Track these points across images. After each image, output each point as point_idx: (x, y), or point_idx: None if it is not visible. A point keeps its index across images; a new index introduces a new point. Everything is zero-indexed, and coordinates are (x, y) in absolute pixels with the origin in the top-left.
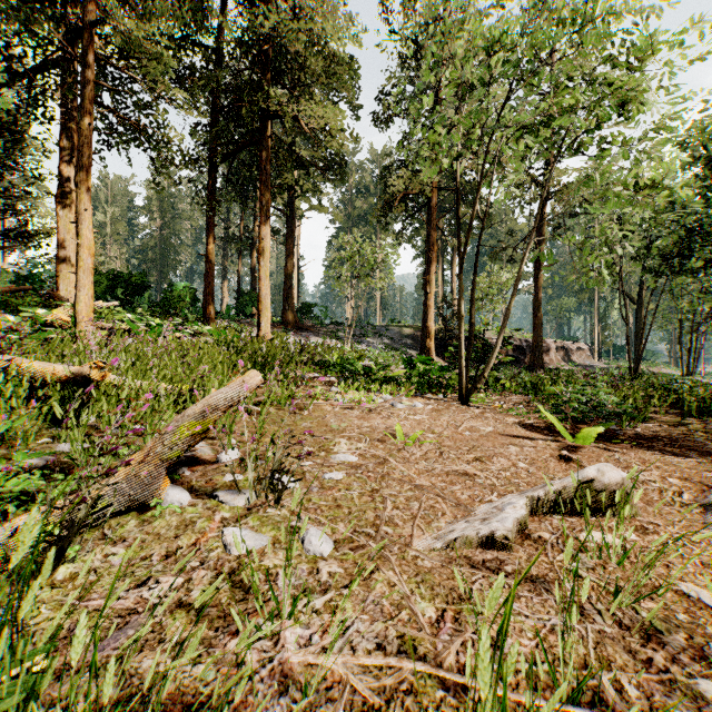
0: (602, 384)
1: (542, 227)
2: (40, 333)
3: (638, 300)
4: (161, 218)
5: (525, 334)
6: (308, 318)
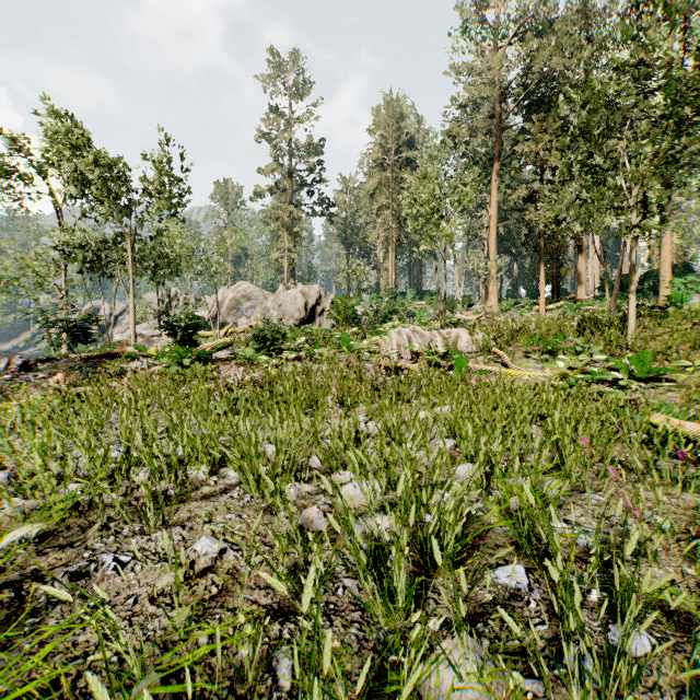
0: None
1: None
2: (527, 312)
3: None
4: None
5: None
6: None
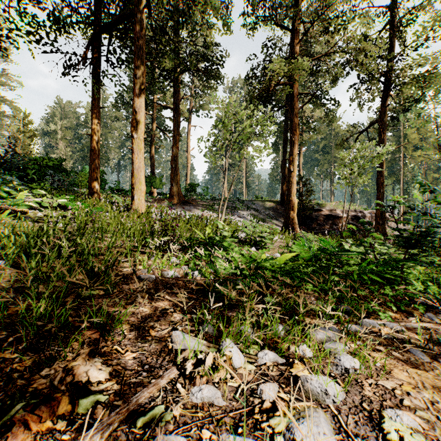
0: None
1: (385, 117)
2: None
3: None
4: None
5: (356, 206)
6: (192, 195)
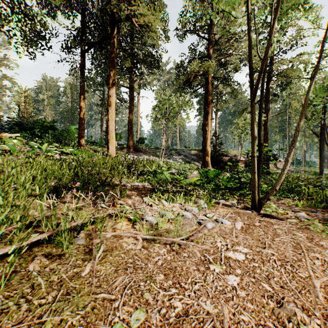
0: (325, 185)
1: (268, 95)
2: None
3: (321, 135)
4: (71, 97)
5: None
6: (142, 145)
